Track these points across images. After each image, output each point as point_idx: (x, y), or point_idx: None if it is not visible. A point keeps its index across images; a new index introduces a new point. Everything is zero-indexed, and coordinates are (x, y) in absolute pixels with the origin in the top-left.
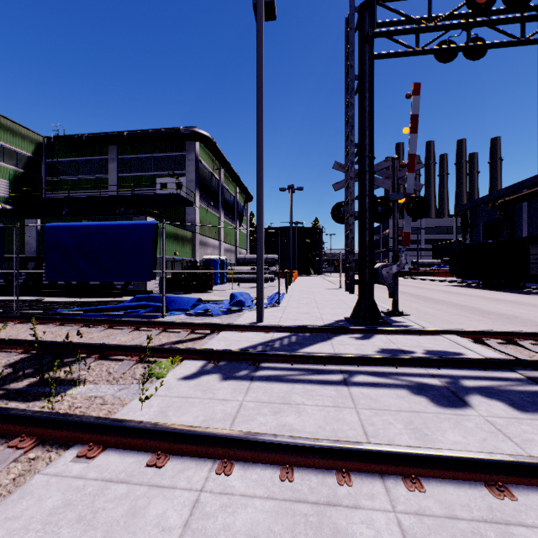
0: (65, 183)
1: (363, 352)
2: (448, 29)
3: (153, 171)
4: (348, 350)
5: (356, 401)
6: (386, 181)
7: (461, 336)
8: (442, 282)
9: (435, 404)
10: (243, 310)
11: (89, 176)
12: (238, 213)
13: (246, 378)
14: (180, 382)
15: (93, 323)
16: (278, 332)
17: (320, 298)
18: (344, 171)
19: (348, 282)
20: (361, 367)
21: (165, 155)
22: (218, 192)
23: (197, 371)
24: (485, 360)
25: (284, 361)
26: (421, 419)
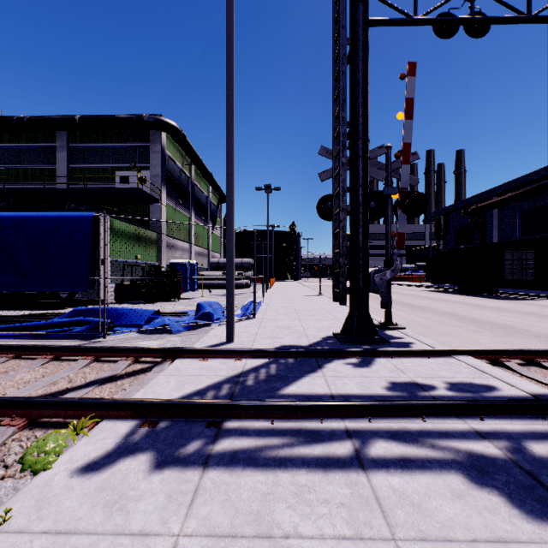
0: (3, 173)
1: (369, 390)
2: None
3: (111, 163)
4: (348, 388)
5: (390, 515)
6: (380, 172)
7: (476, 357)
8: (418, 287)
9: (522, 513)
10: (211, 324)
11: (33, 166)
12: (211, 215)
13: (196, 461)
14: (72, 480)
15: None
16: (253, 358)
17: (301, 306)
18: (332, 158)
19: (338, 290)
20: (374, 422)
21: (125, 145)
22: (188, 190)
23: (115, 449)
24: (540, 402)
25: (260, 415)
26: None
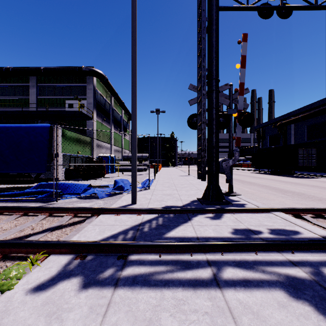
0: None
1: (221, 234)
2: None
3: (63, 96)
4: (208, 233)
5: (238, 320)
6: (226, 100)
7: (285, 213)
8: (247, 170)
9: (325, 318)
10: (123, 193)
11: (15, 97)
12: (123, 127)
13: (110, 283)
14: (26, 297)
15: None
16: (148, 214)
17: (177, 182)
18: (196, 91)
19: (200, 172)
20: (225, 255)
21: (71, 85)
22: (109, 112)
23: (57, 274)
24: None
25: (152, 251)
26: None
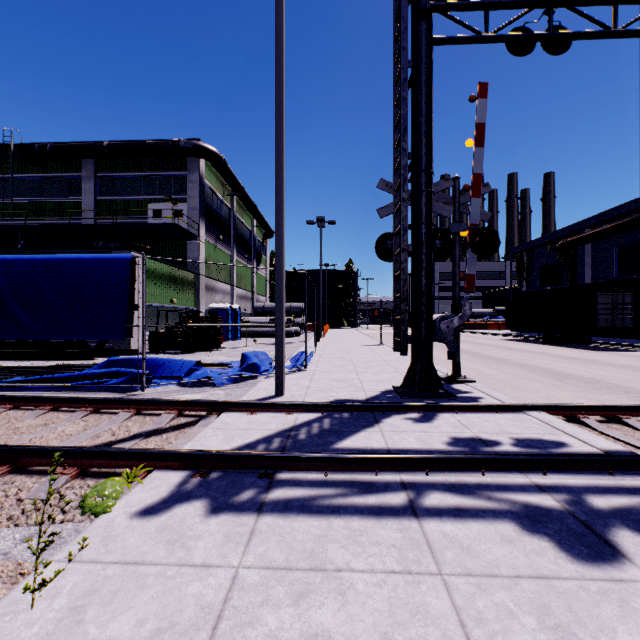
0: (23, 207)
1: (429, 445)
2: (528, 6)
3: (143, 195)
4: (406, 443)
5: (439, 555)
6: (446, 207)
7: (551, 413)
8: (496, 335)
9: (568, 556)
10: (258, 376)
11: (56, 199)
12: (255, 252)
13: (251, 508)
14: (133, 522)
15: (29, 403)
16: (305, 412)
17: (358, 357)
18: (392, 192)
19: (398, 339)
20: (431, 476)
21: (159, 174)
22: (229, 225)
23: (170, 496)
24: (608, 458)
25: (313, 467)
26: (560, 596)
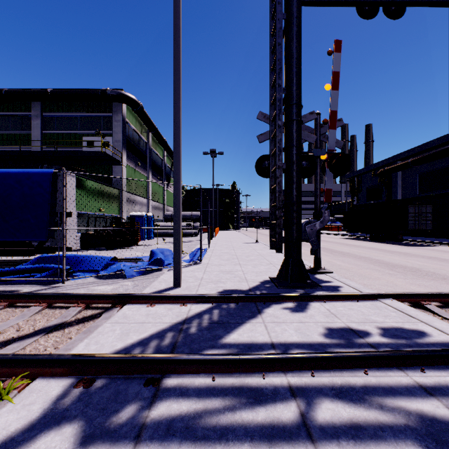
0: None
1: (308, 338)
2: None
3: (79, 130)
4: (288, 335)
5: None
6: (311, 135)
7: (400, 300)
8: (336, 235)
9: None
10: (162, 269)
11: (10, 132)
12: (165, 175)
13: (128, 435)
14: None
15: None
16: (197, 303)
17: (241, 252)
18: (268, 122)
19: (274, 239)
20: (317, 377)
21: (91, 114)
22: (146, 154)
23: (40, 418)
24: None
25: (201, 369)
26: None
